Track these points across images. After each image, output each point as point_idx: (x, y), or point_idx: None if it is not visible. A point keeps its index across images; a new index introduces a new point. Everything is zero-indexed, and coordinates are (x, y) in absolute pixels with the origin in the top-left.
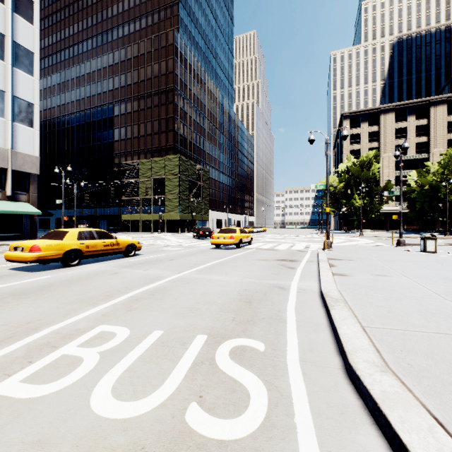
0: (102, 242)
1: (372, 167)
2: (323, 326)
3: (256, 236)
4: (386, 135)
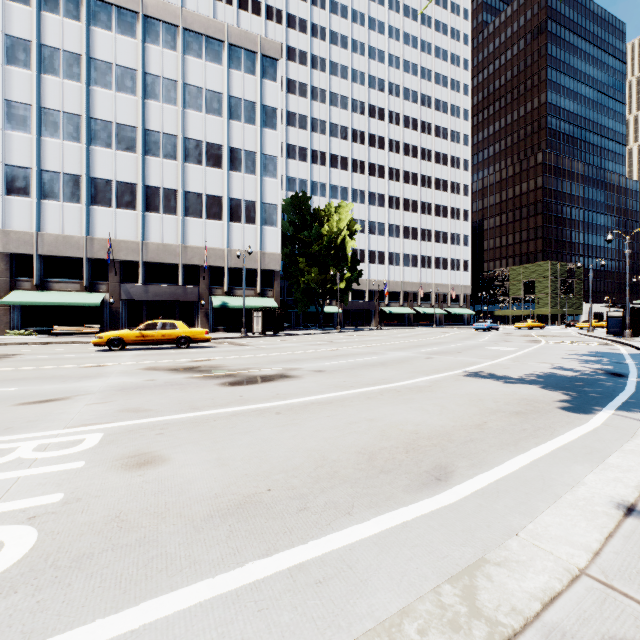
0: (535, 324)
1: None
2: None
3: None
4: None
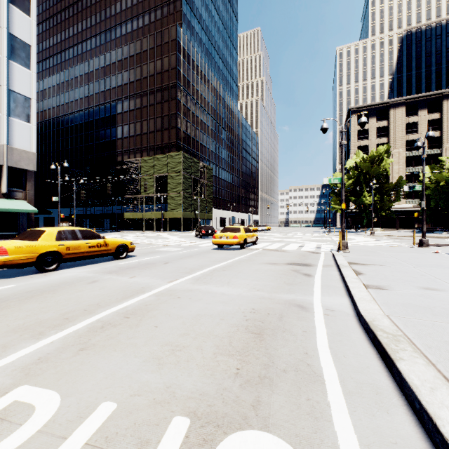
0: (86, 243)
1: (383, 163)
2: (389, 394)
3: (260, 235)
4: (396, 130)
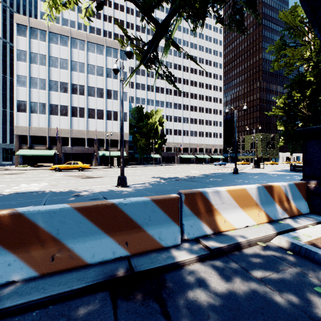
0: (245, 162)
1: None
2: None
3: None
4: None
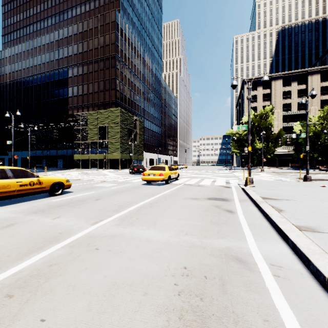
0: (17, 182)
1: (269, 119)
2: None
3: (180, 172)
4: (276, 96)
